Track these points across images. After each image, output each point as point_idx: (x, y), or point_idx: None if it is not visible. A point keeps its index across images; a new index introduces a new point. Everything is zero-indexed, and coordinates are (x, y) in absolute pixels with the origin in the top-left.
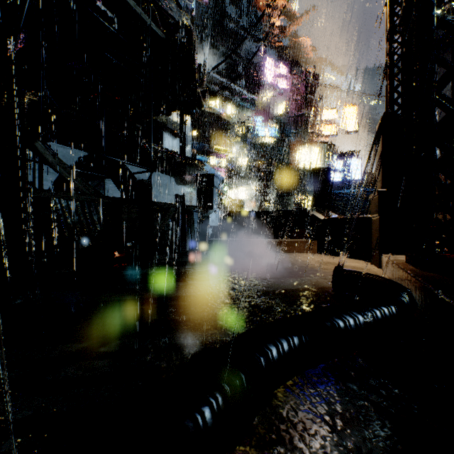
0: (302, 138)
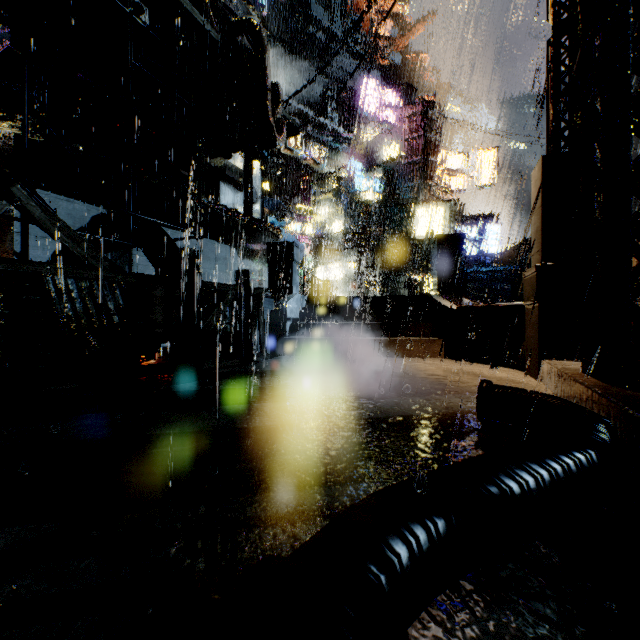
0: (419, 194)
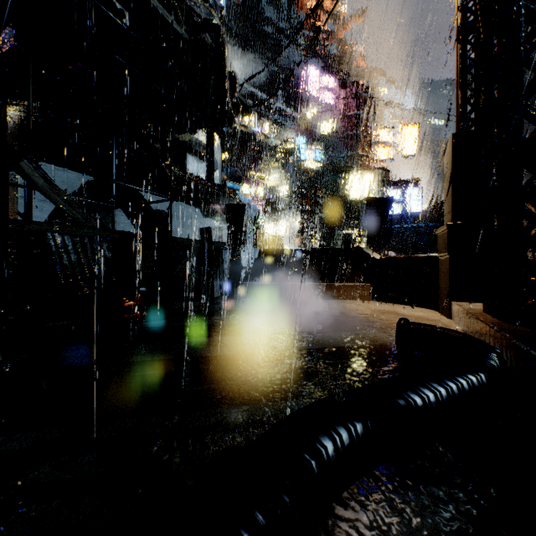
0: (353, 163)
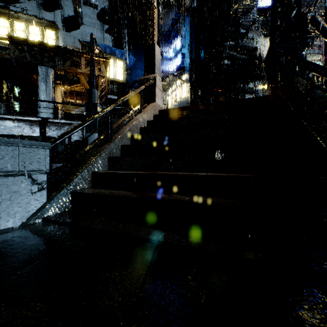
0: None
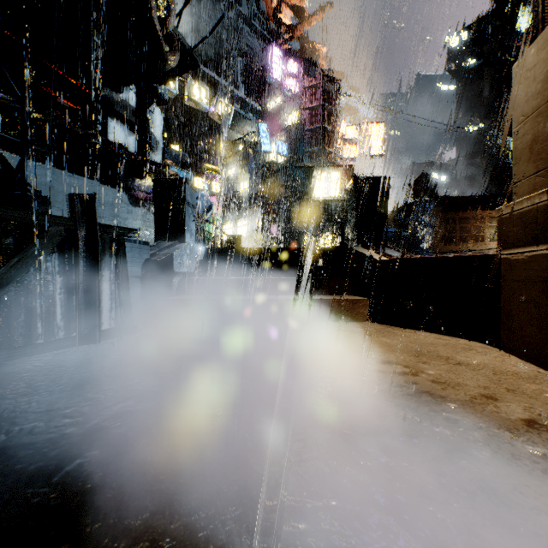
0: (318, 159)
